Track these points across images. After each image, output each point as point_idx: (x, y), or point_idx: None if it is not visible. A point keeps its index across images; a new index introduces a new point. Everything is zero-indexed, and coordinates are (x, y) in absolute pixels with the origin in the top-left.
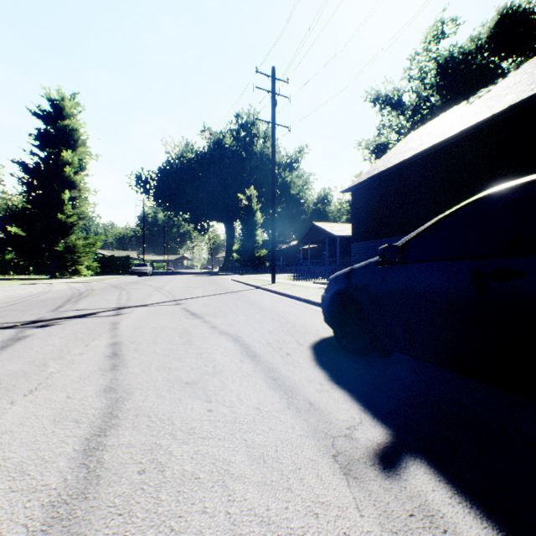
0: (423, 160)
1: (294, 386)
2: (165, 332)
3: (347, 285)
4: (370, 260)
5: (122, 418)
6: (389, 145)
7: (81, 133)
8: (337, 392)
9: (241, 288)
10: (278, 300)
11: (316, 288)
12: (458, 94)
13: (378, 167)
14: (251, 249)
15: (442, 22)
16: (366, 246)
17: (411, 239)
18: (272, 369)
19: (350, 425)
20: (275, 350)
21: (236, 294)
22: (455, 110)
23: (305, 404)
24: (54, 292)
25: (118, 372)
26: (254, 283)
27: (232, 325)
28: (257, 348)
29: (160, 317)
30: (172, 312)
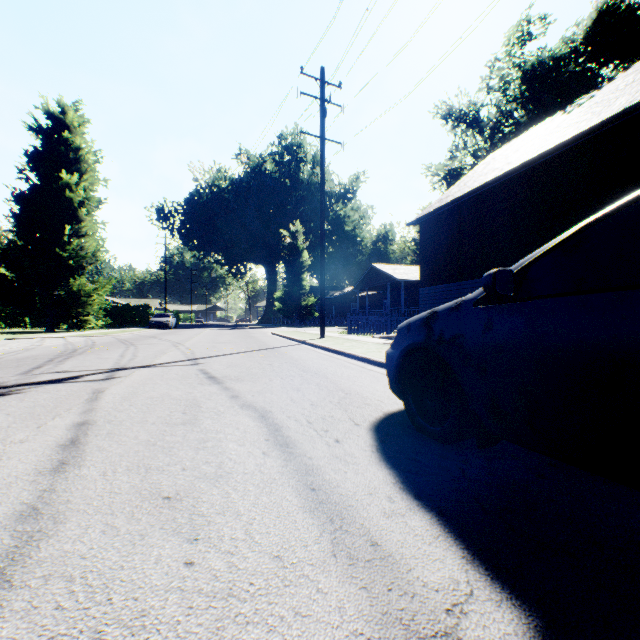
0: (510, 182)
1: (345, 504)
2: (163, 405)
3: (427, 336)
4: (463, 298)
5: (16, 585)
6: (463, 170)
7: (87, 153)
8: (418, 517)
9: (282, 343)
10: (327, 358)
11: (377, 343)
12: (548, 107)
13: (453, 193)
14: (297, 297)
15: (528, 20)
16: (438, 291)
17: (535, 260)
18: (311, 470)
19: (452, 604)
20: (319, 434)
21: (274, 351)
22: (548, 123)
23: (364, 545)
24: (40, 349)
25: (62, 476)
26: (298, 337)
27: (261, 393)
28: (292, 431)
29: (165, 383)
30: (183, 375)
